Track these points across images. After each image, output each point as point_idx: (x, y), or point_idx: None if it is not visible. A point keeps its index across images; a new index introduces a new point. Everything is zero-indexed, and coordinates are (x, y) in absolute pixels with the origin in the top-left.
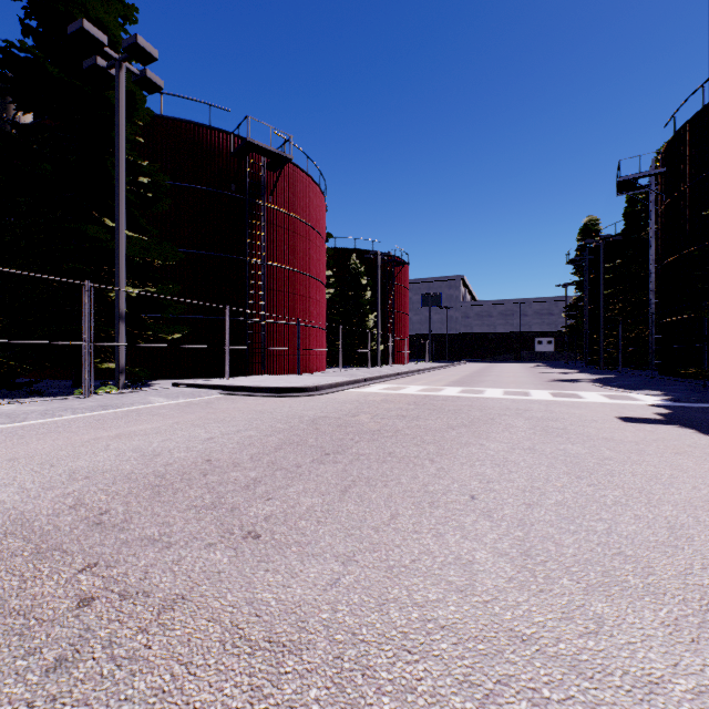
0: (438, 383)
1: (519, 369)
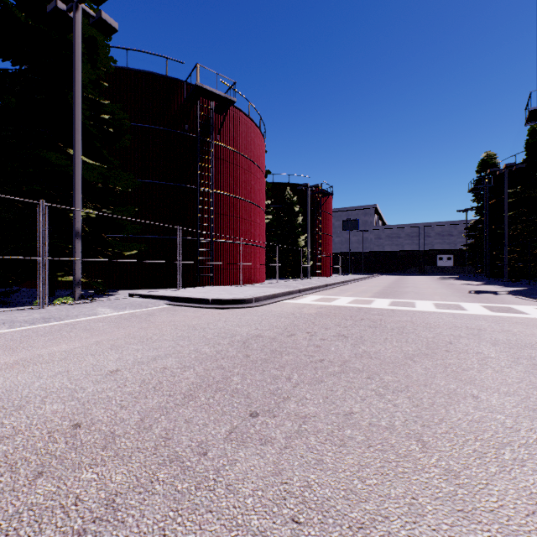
0: (365, 295)
1: (429, 281)
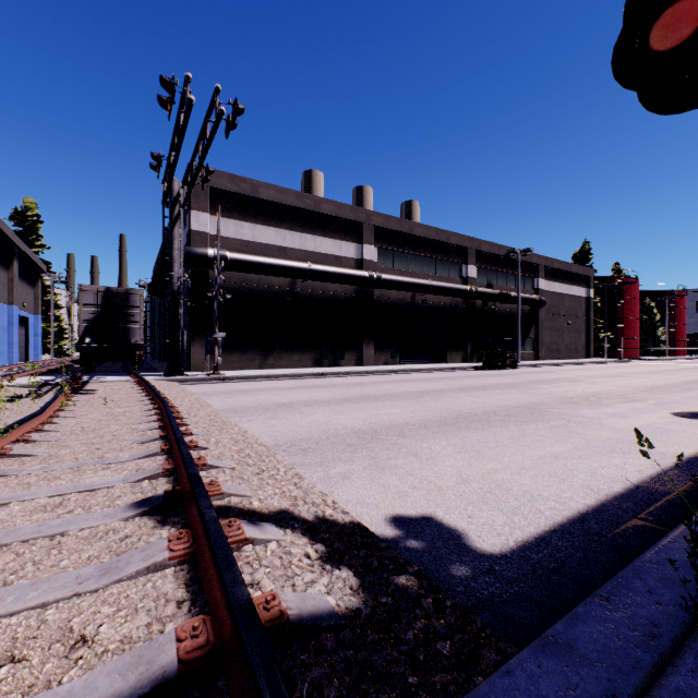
0: None
1: None
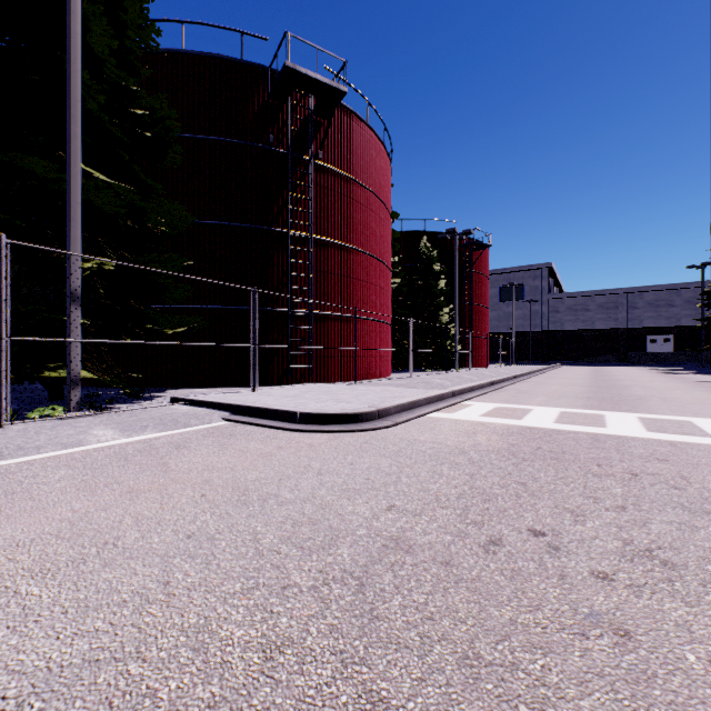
0: (571, 402)
1: (651, 375)
